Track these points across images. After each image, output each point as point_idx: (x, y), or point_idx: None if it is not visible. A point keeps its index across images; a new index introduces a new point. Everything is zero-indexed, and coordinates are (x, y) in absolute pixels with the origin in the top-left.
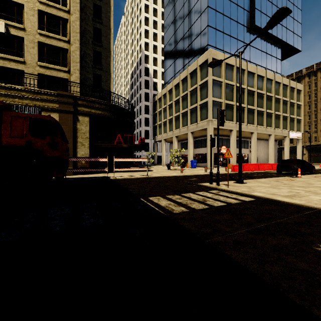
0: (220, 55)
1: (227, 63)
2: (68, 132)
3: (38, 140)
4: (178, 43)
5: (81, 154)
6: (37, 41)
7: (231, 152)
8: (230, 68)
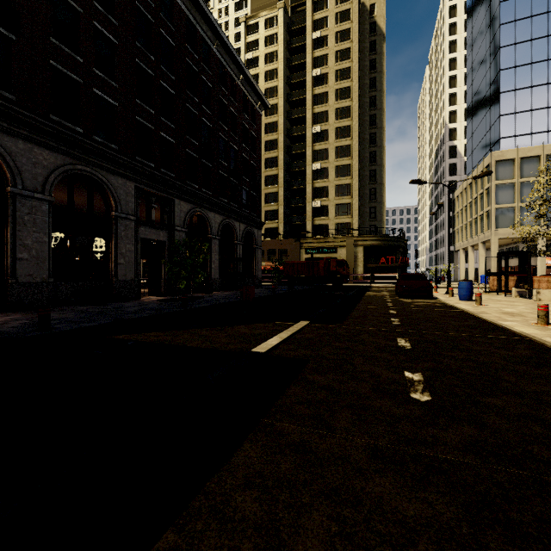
0: (510, 153)
1: (525, 157)
2: (351, 258)
3: (340, 268)
4: (478, 127)
5: (358, 271)
6: (335, 204)
7: (537, 264)
8: (534, 159)
